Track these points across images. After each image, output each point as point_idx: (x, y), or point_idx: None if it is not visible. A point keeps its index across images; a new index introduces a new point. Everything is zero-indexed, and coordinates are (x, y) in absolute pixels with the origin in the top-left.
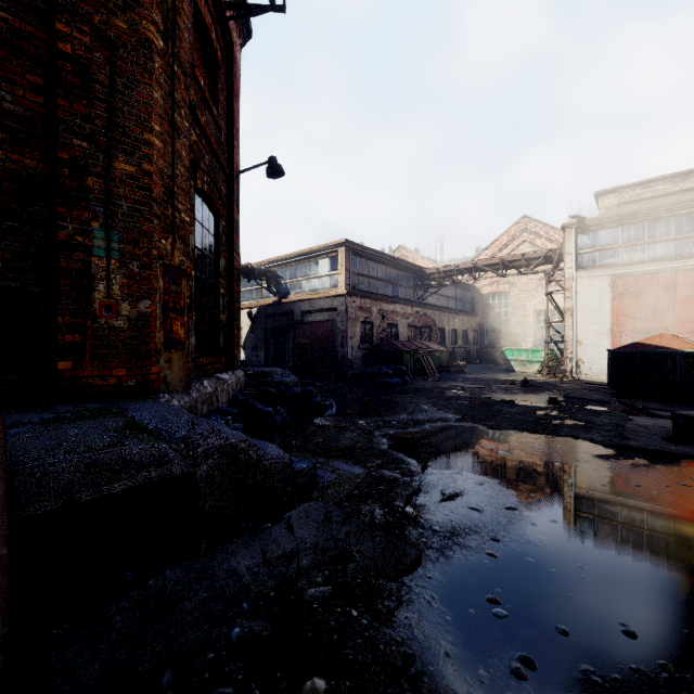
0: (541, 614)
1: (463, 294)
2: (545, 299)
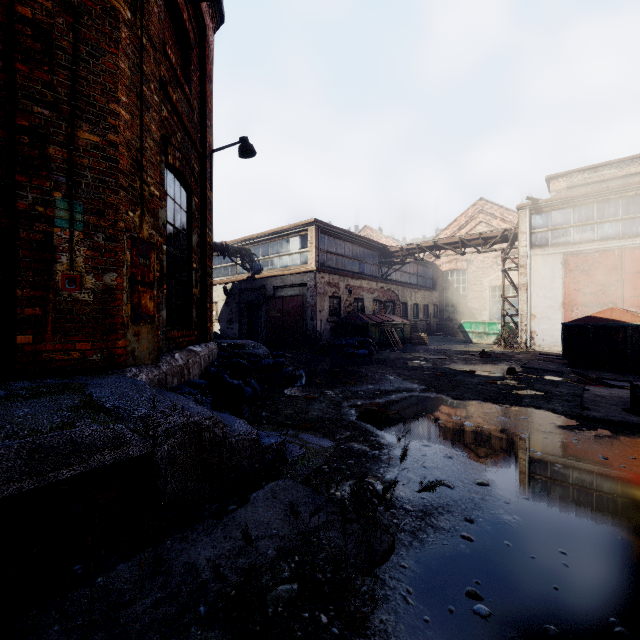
0: (526, 611)
1: (424, 271)
2: (500, 276)
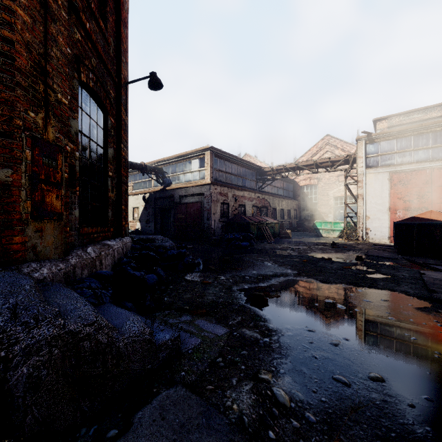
0: None
1: (287, 185)
2: (341, 189)
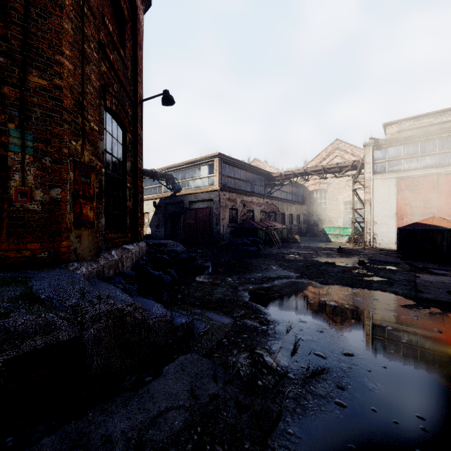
0: None
1: (297, 190)
2: (351, 194)
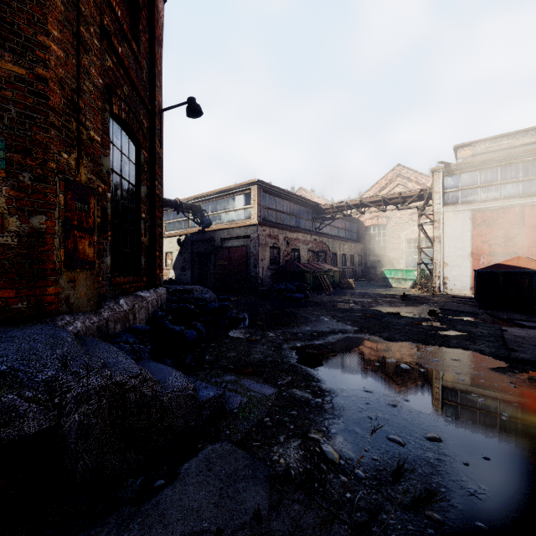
0: None
1: (350, 226)
2: (415, 230)
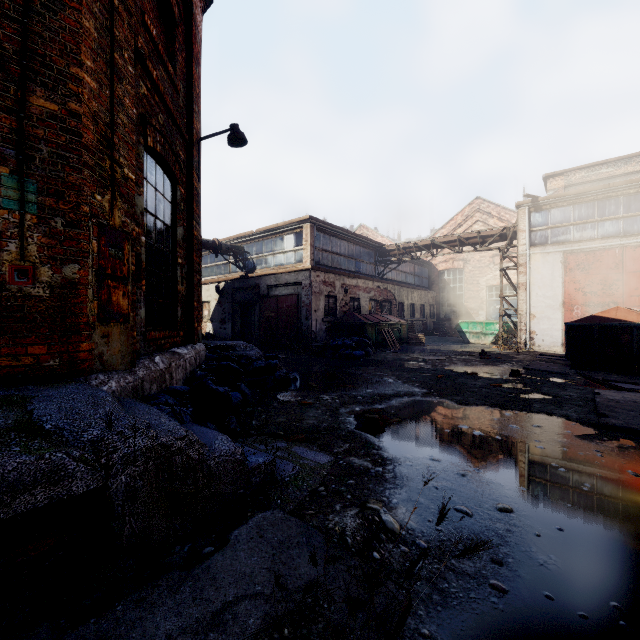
0: None
1: (420, 270)
2: (497, 275)
